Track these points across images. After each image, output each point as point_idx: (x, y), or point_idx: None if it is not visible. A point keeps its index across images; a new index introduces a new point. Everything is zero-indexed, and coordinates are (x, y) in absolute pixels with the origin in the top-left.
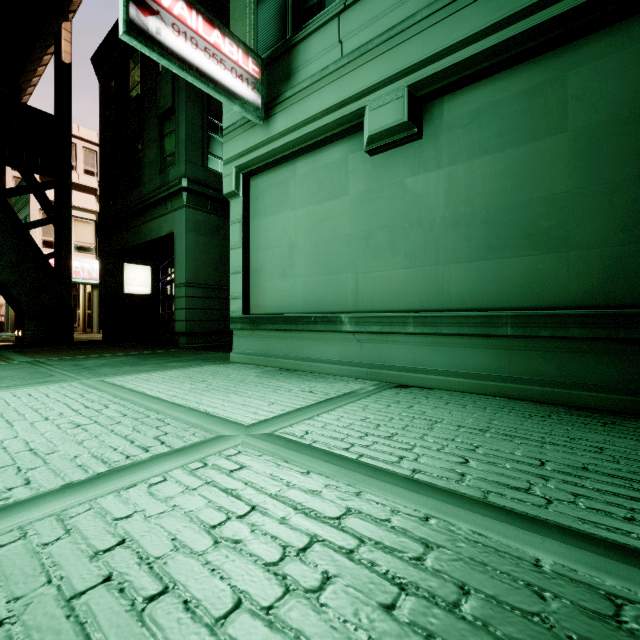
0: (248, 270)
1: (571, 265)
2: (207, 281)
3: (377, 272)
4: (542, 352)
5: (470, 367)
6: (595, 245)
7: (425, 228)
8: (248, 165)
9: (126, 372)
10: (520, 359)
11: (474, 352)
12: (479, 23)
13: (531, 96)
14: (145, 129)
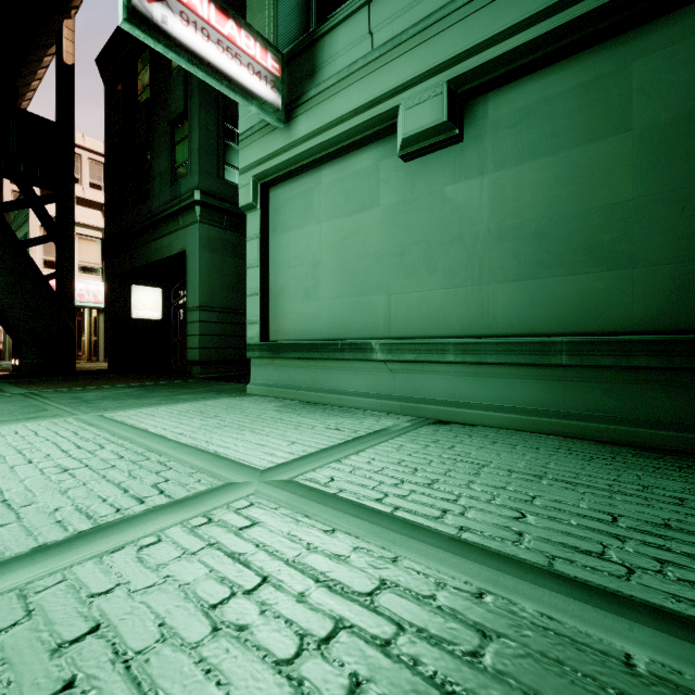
0: (267, 291)
1: (636, 284)
2: (223, 304)
3: (412, 293)
4: (603, 384)
5: (519, 401)
6: (664, 261)
7: (467, 243)
8: (267, 174)
9: (129, 406)
10: (577, 392)
11: (523, 384)
12: (530, 7)
13: (589, 91)
14: (155, 137)
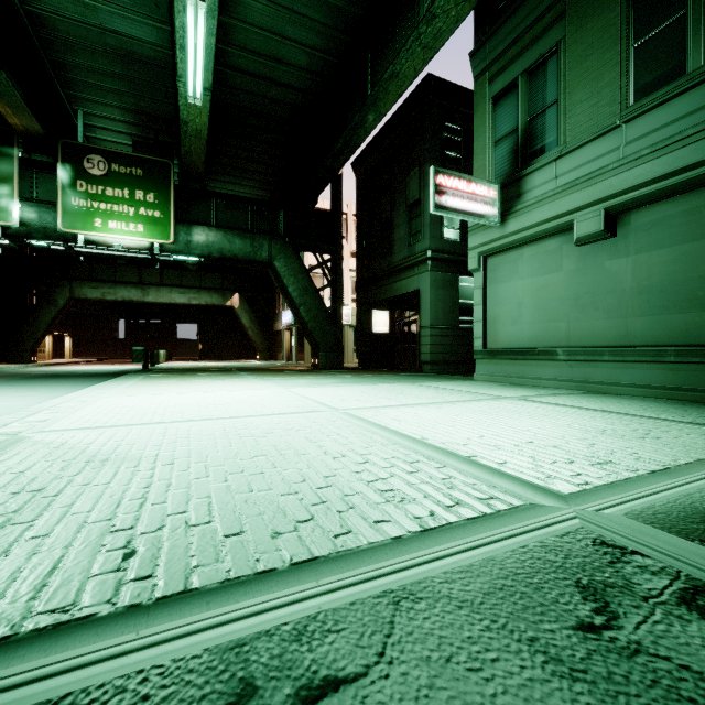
0: (486, 319)
1: None
2: (443, 323)
3: (583, 322)
4: (694, 372)
5: (647, 381)
6: None
7: (618, 294)
8: (487, 251)
9: (418, 382)
10: (680, 376)
11: (650, 372)
12: (651, 175)
13: (691, 214)
14: (395, 214)
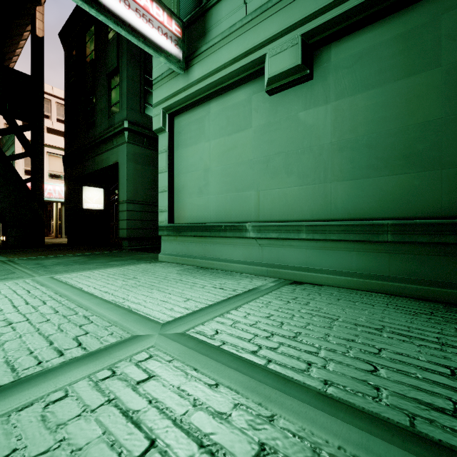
0: (173, 189)
1: (444, 181)
2: (143, 199)
3: (275, 189)
4: (419, 255)
5: (354, 267)
6: None
7: (315, 153)
8: (172, 106)
9: (74, 270)
10: (399, 261)
11: (358, 255)
12: None
13: (408, 38)
14: (97, 85)
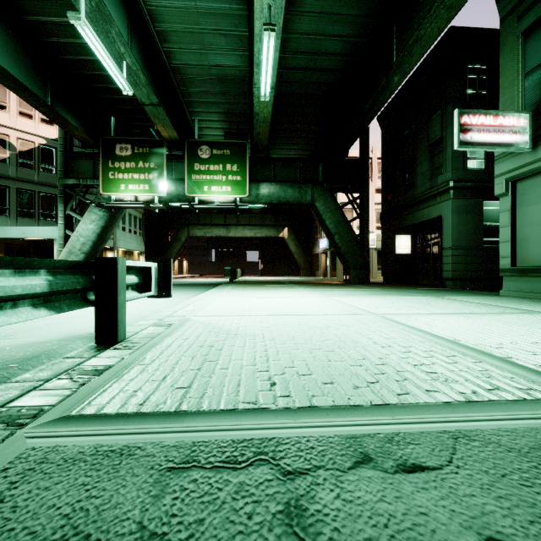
0: (514, 239)
1: None
2: (466, 244)
3: None
4: None
5: None
6: None
7: None
8: (516, 176)
9: (442, 295)
10: None
11: None
12: None
13: None
14: (417, 153)
